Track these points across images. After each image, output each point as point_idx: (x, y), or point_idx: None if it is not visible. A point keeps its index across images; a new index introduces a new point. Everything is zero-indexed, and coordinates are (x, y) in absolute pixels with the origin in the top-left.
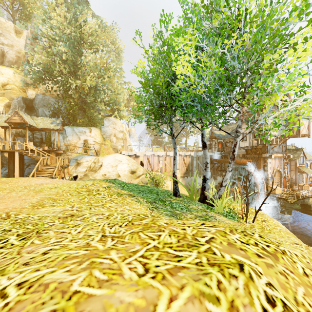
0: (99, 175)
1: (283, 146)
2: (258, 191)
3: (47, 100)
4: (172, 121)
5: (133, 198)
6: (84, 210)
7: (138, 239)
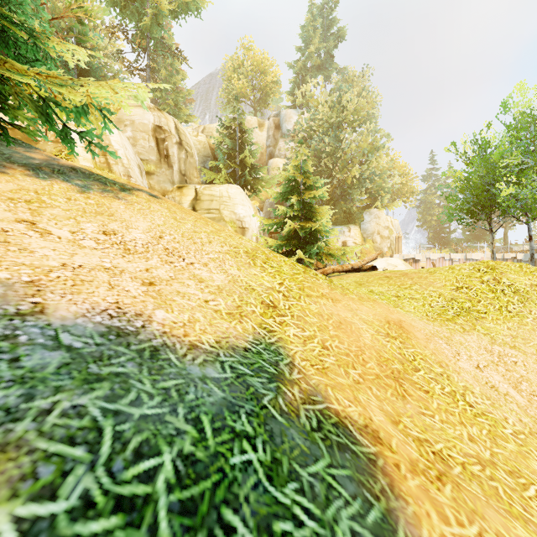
0: None
1: None
2: None
3: None
4: (490, 216)
5: None
6: None
7: None
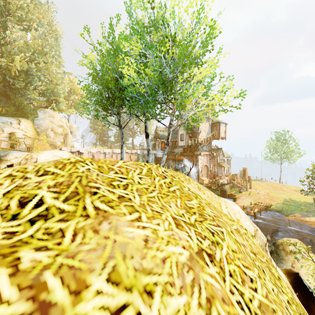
0: None
1: (210, 146)
2: None
3: None
4: (120, 113)
5: None
6: None
7: None
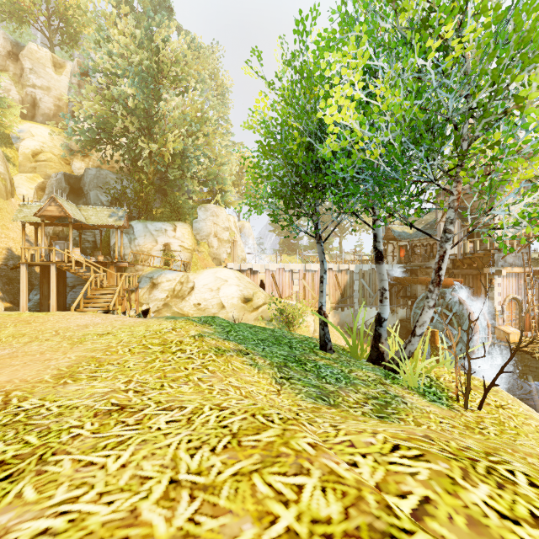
0: (189, 304)
1: (525, 253)
2: (475, 337)
3: (104, 177)
4: (317, 211)
5: (246, 359)
6: (150, 390)
7: (250, 500)
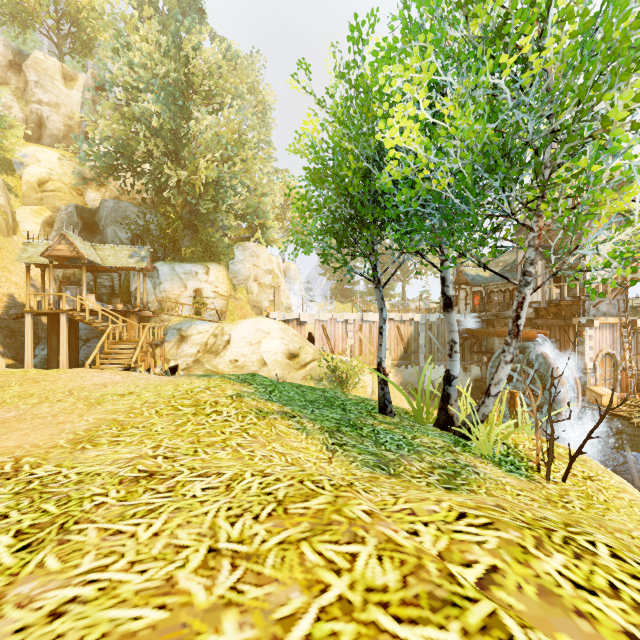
0: (224, 361)
1: (621, 300)
2: (563, 400)
3: (123, 211)
4: (375, 250)
5: (292, 422)
6: (181, 456)
7: (299, 568)
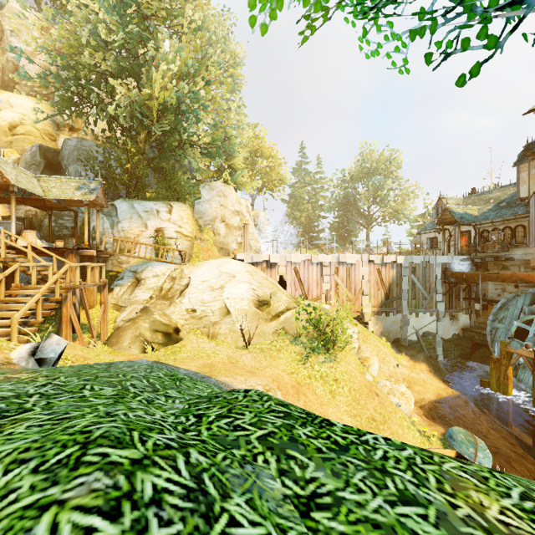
0: (179, 310)
1: None
2: None
3: (86, 150)
4: None
5: None
6: None
7: None
